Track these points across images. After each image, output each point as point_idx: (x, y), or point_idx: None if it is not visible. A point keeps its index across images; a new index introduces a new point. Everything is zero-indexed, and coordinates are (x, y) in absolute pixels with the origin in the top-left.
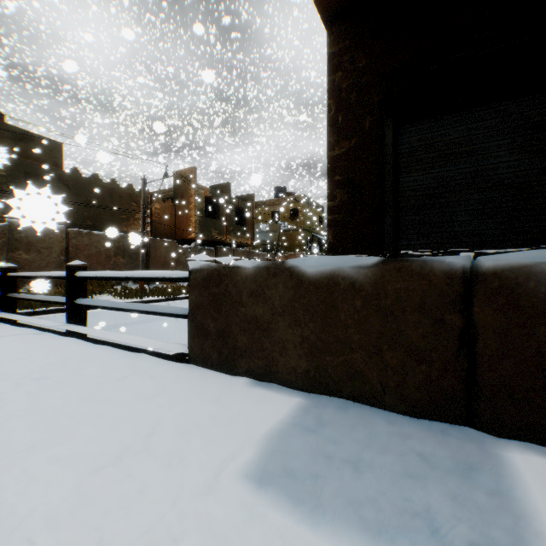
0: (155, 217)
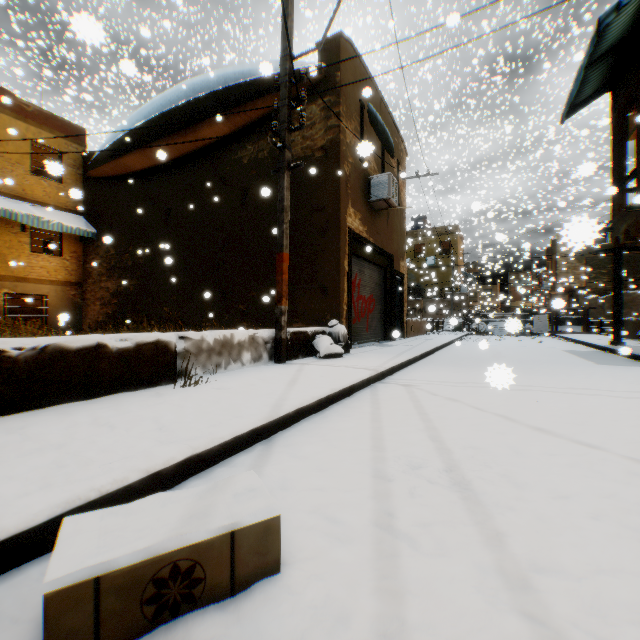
0: None
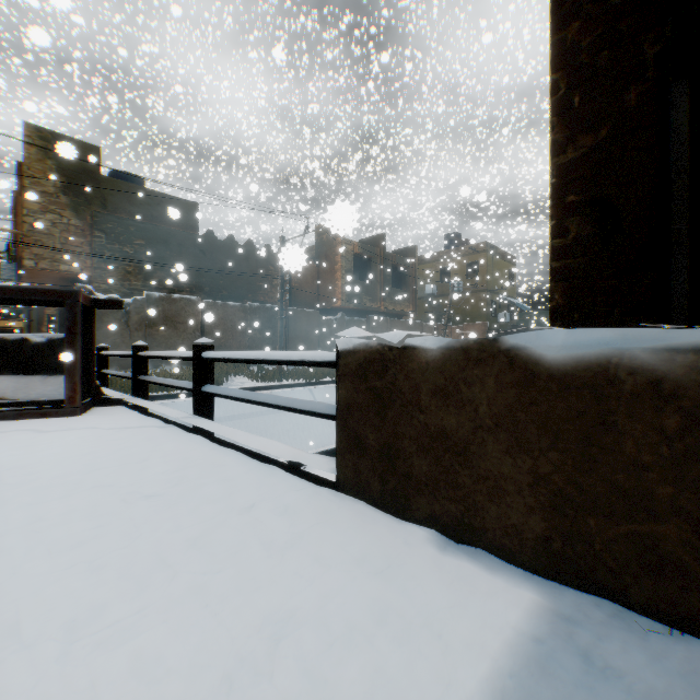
0: (295, 282)
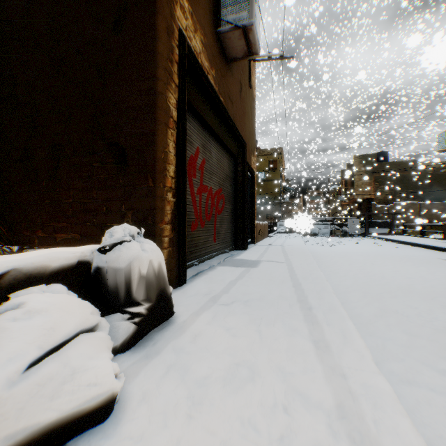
0: None
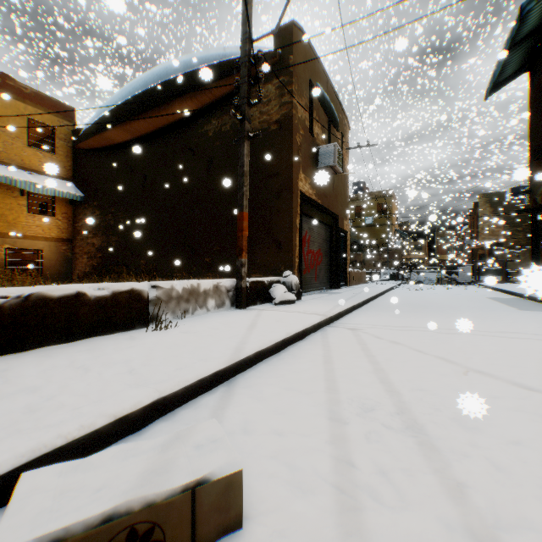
0: None
